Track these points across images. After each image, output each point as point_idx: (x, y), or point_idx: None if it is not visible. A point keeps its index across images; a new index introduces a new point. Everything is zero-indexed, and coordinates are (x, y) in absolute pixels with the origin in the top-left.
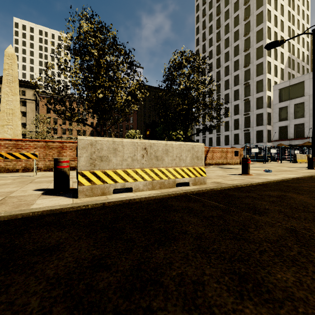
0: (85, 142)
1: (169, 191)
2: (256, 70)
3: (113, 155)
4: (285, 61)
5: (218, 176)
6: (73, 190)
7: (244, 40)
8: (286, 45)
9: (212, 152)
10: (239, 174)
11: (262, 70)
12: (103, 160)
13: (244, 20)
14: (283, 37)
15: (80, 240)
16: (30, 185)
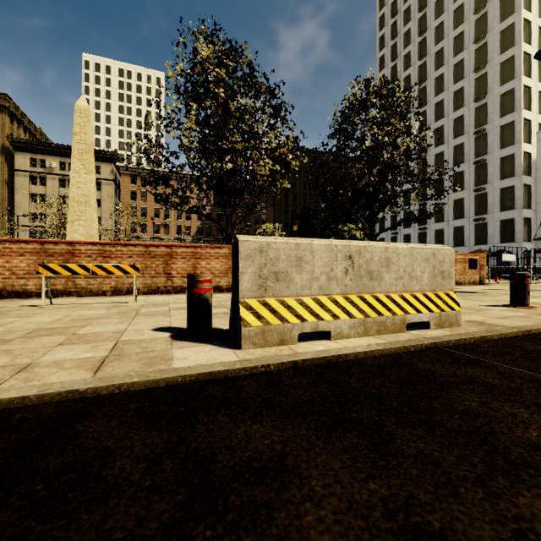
0: (251, 247)
1: (401, 340)
2: (500, 104)
3: (297, 270)
4: None
5: (466, 310)
6: (220, 332)
7: (475, 50)
8: None
9: None
10: (507, 306)
11: (512, 103)
12: (279, 280)
13: (475, 12)
14: None
15: (317, 451)
16: (141, 320)
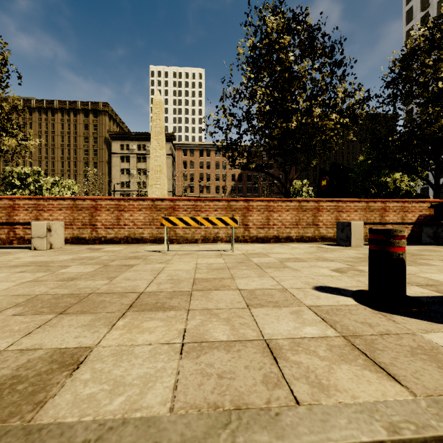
0: None
1: None
2: None
3: None
4: None
5: None
6: (422, 302)
7: None
8: None
9: None
10: None
11: None
12: None
13: None
14: None
15: None
16: (277, 274)
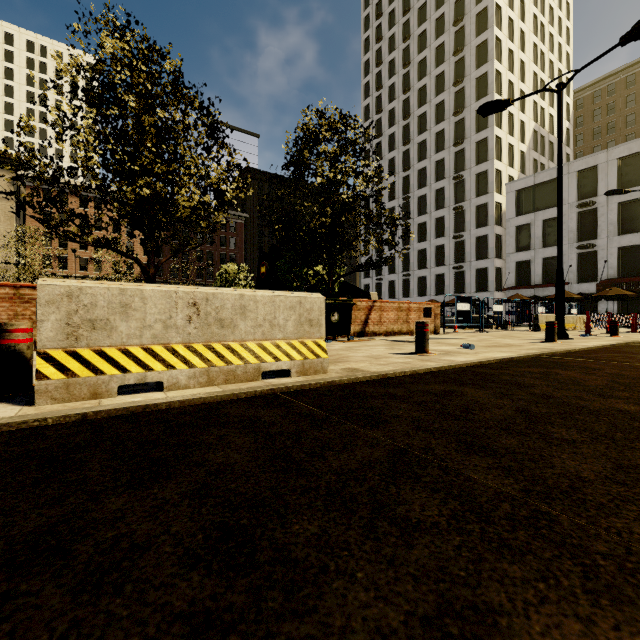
0: (55, 292)
1: (240, 388)
2: (476, 152)
3: (122, 318)
4: (528, 138)
5: (367, 358)
6: None
7: (455, 92)
8: (530, 107)
9: (379, 311)
10: (411, 354)
11: (486, 152)
12: (96, 328)
13: (454, 54)
14: (525, 92)
15: None
16: None
